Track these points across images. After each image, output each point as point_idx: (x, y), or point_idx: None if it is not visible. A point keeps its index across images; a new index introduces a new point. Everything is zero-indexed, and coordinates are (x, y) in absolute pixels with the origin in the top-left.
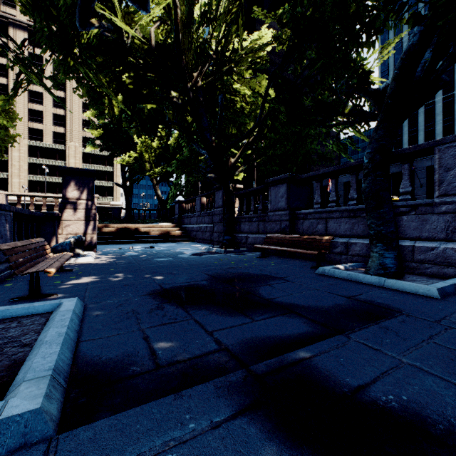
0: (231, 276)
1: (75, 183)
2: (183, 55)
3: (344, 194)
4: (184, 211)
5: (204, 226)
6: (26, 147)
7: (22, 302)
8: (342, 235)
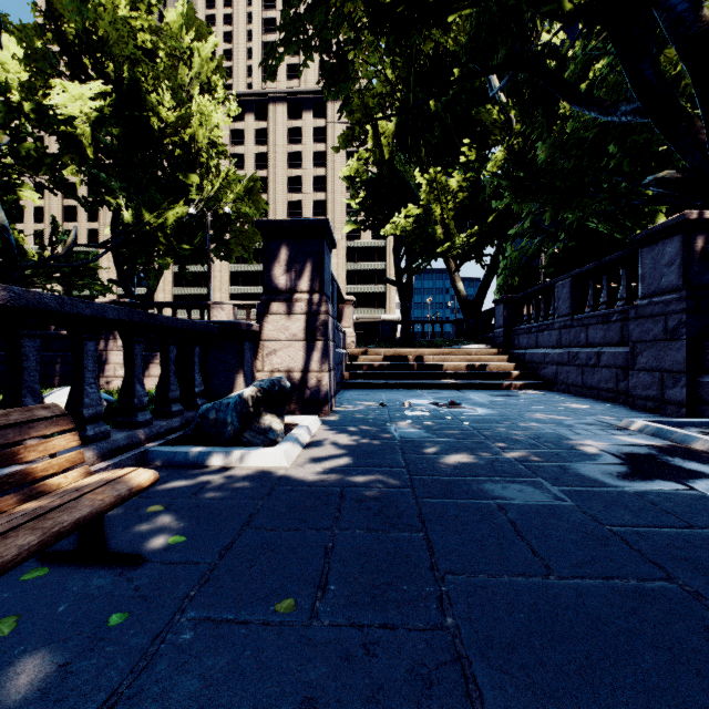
0: None
1: (288, 255)
2: None
3: None
4: (518, 320)
5: (589, 353)
6: None
7: None
8: None
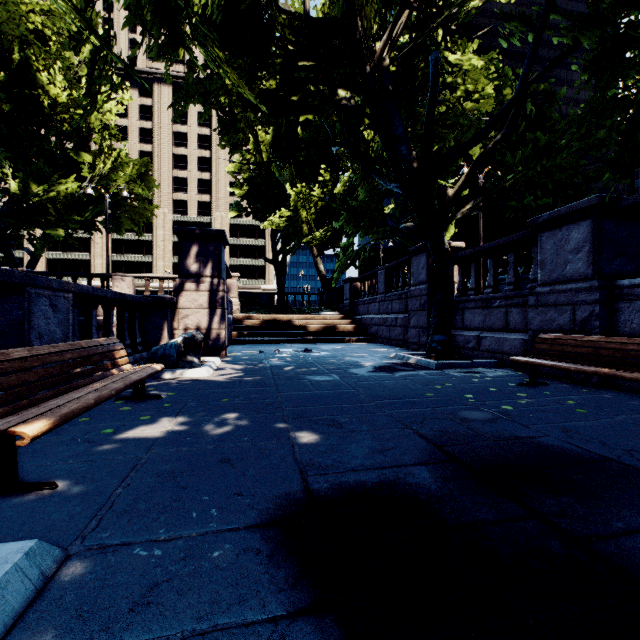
0: (491, 450)
1: (196, 252)
2: (358, 17)
3: None
4: (359, 294)
5: (392, 318)
6: (170, 224)
7: None
8: None
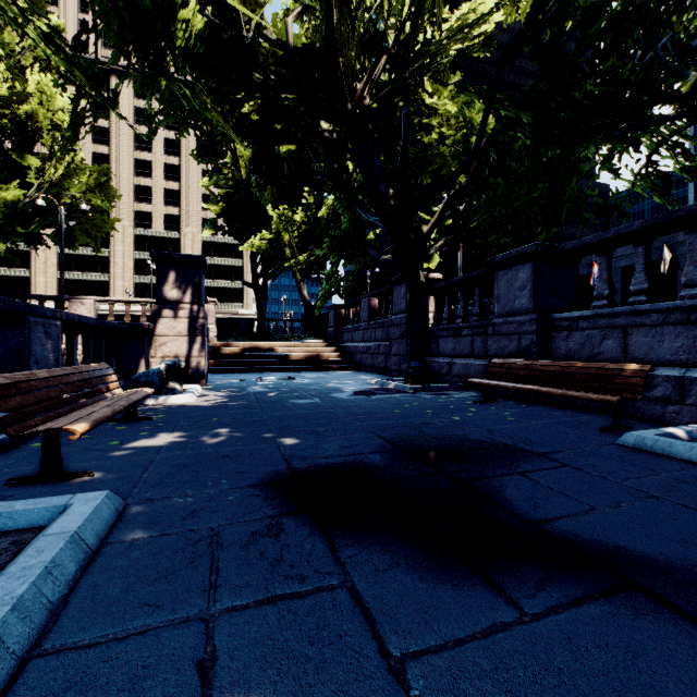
0: (430, 443)
1: (175, 277)
2: (340, 56)
3: (622, 288)
4: (344, 322)
5: (375, 345)
6: (131, 238)
7: (23, 489)
8: (666, 362)
